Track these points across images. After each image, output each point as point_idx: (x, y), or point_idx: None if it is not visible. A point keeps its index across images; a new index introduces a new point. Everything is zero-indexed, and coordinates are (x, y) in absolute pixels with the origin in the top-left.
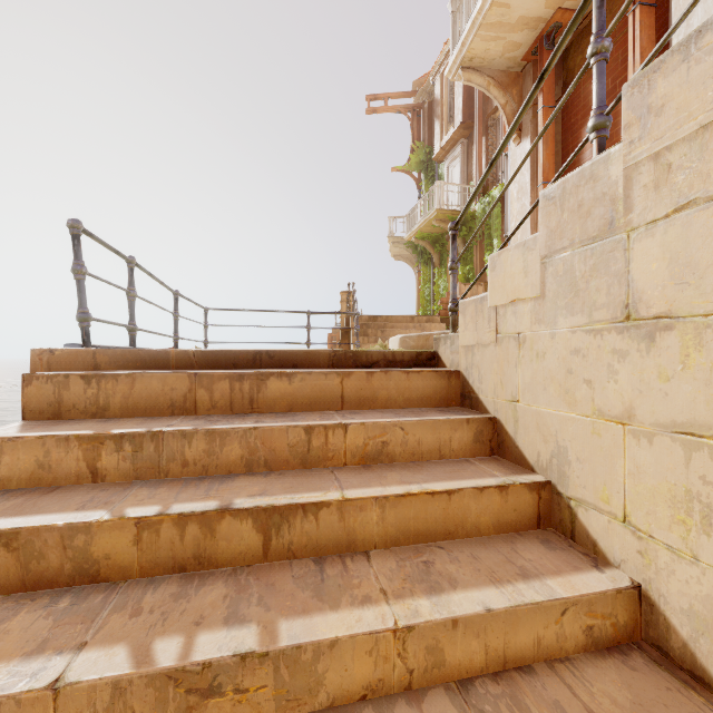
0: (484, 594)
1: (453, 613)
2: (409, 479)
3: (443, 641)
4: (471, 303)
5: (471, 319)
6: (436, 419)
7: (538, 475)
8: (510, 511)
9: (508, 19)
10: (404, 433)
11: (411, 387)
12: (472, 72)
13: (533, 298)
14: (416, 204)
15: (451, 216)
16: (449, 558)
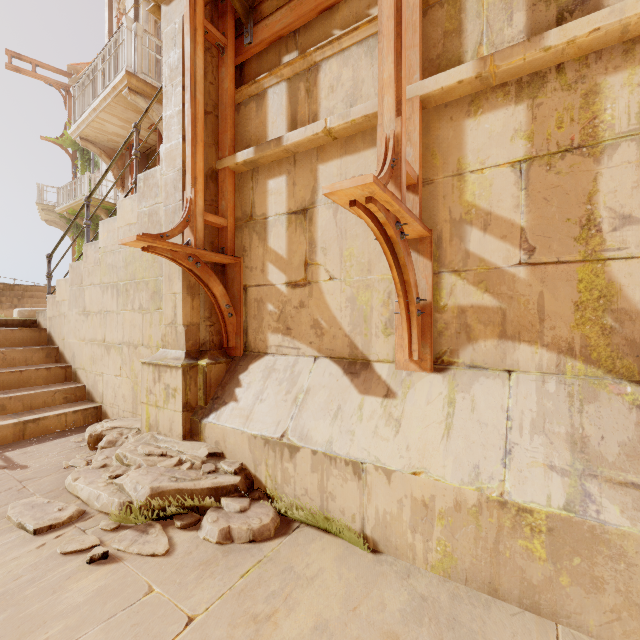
0: (26, 392)
1: (11, 396)
2: (3, 370)
3: (6, 403)
4: (51, 298)
5: (51, 305)
6: (24, 349)
7: (69, 364)
8: (52, 376)
9: (107, 130)
10: (5, 355)
11: (15, 337)
12: (89, 143)
13: (68, 300)
14: (68, 183)
15: (103, 205)
16: (18, 390)
